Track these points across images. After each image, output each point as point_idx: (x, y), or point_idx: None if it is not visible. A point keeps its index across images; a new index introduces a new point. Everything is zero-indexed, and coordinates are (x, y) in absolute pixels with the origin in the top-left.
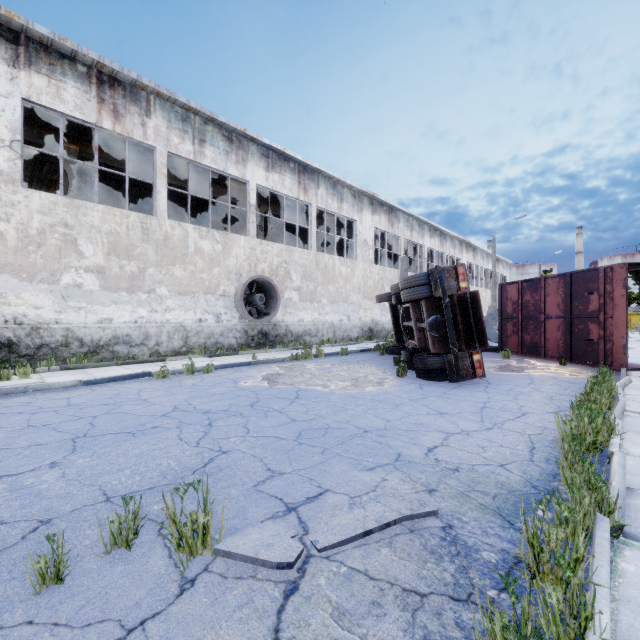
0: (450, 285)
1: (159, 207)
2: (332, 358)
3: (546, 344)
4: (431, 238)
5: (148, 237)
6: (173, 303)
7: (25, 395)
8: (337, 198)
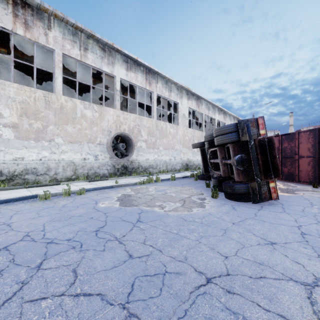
0: (252, 132)
1: (57, 87)
2: (165, 182)
3: (299, 173)
4: (219, 115)
5: (49, 106)
6: (66, 148)
7: None
8: (168, 89)
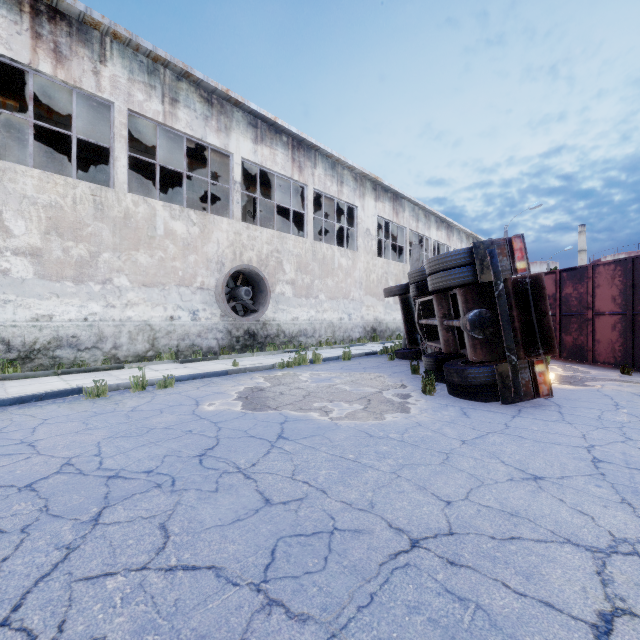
0: (502, 265)
1: (117, 177)
2: (332, 364)
3: (595, 347)
4: (438, 230)
5: (102, 214)
6: (136, 296)
7: None
8: (337, 180)
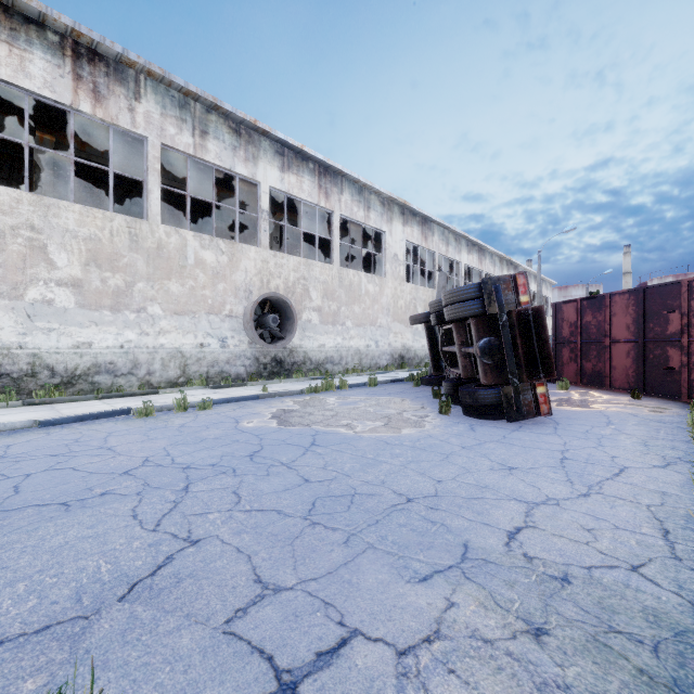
0: (507, 299)
1: (151, 209)
2: (358, 390)
3: (612, 373)
4: (469, 254)
5: (137, 245)
6: (168, 324)
7: None
8: (363, 205)
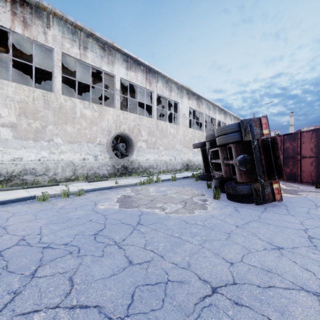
0: (255, 132)
1: (56, 87)
2: (166, 183)
3: (302, 174)
4: (219, 114)
5: (48, 105)
6: (66, 148)
7: None
8: (168, 89)
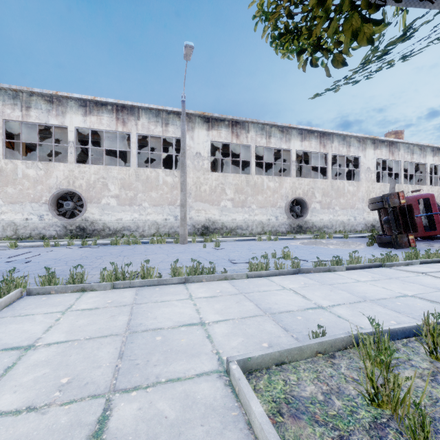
0: (394, 202)
1: (252, 170)
2: (337, 239)
3: None
4: (434, 156)
5: (248, 184)
6: (258, 212)
7: (222, 242)
8: (346, 145)
